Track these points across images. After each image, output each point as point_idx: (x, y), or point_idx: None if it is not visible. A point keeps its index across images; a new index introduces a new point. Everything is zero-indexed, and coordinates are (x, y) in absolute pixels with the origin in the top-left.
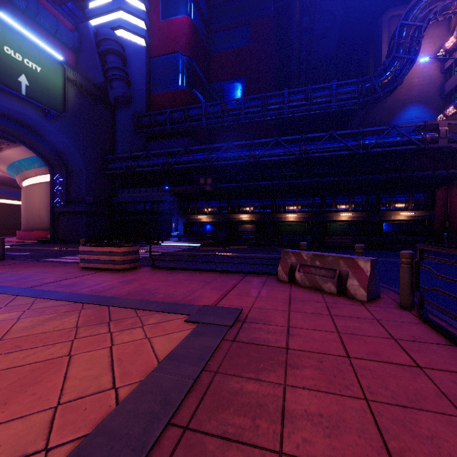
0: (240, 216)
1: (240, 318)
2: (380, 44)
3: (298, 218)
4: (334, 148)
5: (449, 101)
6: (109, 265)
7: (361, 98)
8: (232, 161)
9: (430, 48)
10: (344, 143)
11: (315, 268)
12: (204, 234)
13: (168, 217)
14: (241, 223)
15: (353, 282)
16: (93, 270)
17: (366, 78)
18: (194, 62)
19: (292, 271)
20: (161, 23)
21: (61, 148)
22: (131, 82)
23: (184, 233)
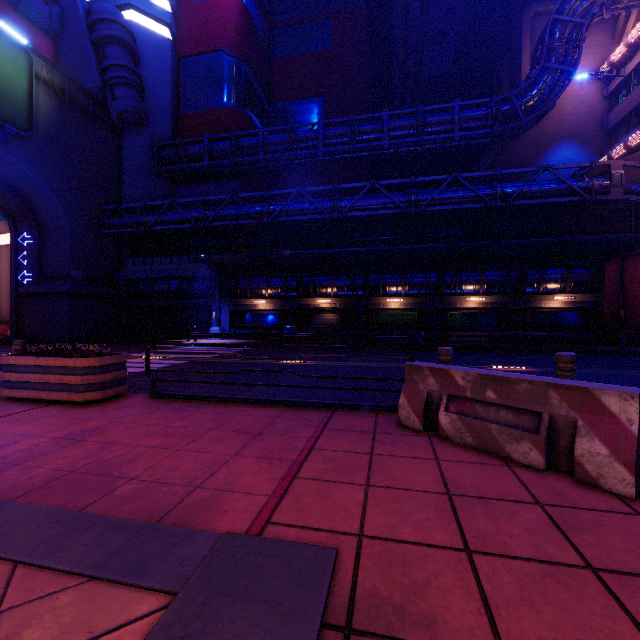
0: (318, 301)
1: (336, 602)
2: (519, 53)
3: (404, 305)
4: (459, 199)
5: (615, 139)
6: (59, 393)
7: (496, 127)
8: (305, 216)
9: (588, 62)
10: (474, 192)
11: (485, 406)
12: (262, 329)
13: (206, 302)
14: (319, 312)
15: (594, 446)
16: (26, 403)
17: (504, 97)
18: (247, 68)
19: (430, 408)
20: (195, 6)
21: (28, 189)
22: (147, 93)
23: (231, 327)
